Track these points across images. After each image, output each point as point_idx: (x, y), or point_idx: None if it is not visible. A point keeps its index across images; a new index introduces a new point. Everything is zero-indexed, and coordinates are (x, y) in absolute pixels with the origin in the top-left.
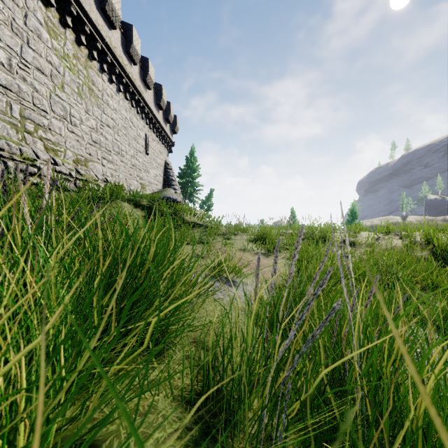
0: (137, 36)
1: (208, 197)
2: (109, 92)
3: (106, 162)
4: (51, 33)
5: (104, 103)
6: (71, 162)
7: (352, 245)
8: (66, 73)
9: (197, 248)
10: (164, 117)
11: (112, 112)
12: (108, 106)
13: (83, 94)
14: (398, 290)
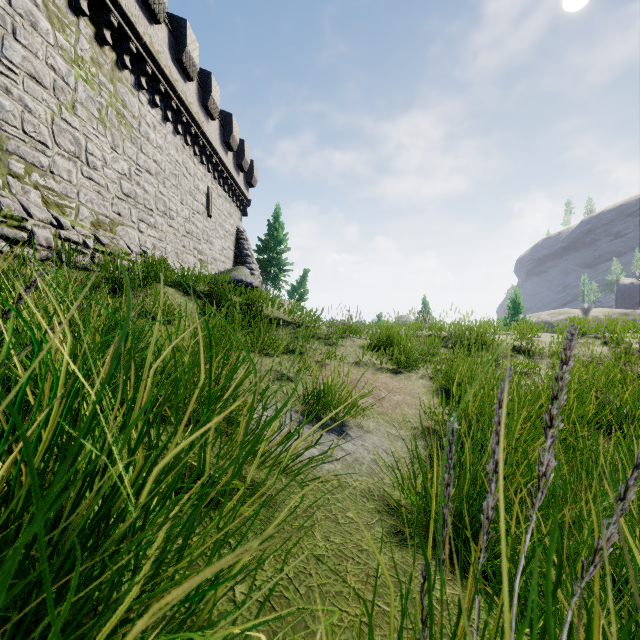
0: (193, 36)
1: (300, 280)
2: (150, 120)
3: (146, 226)
4: (54, 22)
5: (142, 137)
6: (87, 225)
7: (531, 355)
8: (80, 86)
9: (281, 363)
10: (236, 163)
11: (155, 151)
12: (149, 142)
13: (108, 120)
14: (632, 437)
